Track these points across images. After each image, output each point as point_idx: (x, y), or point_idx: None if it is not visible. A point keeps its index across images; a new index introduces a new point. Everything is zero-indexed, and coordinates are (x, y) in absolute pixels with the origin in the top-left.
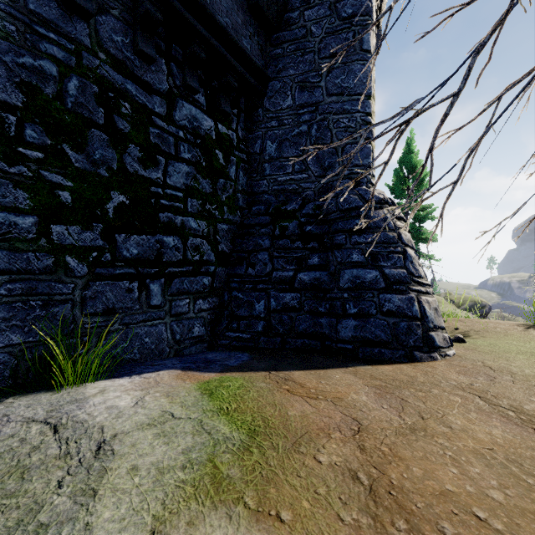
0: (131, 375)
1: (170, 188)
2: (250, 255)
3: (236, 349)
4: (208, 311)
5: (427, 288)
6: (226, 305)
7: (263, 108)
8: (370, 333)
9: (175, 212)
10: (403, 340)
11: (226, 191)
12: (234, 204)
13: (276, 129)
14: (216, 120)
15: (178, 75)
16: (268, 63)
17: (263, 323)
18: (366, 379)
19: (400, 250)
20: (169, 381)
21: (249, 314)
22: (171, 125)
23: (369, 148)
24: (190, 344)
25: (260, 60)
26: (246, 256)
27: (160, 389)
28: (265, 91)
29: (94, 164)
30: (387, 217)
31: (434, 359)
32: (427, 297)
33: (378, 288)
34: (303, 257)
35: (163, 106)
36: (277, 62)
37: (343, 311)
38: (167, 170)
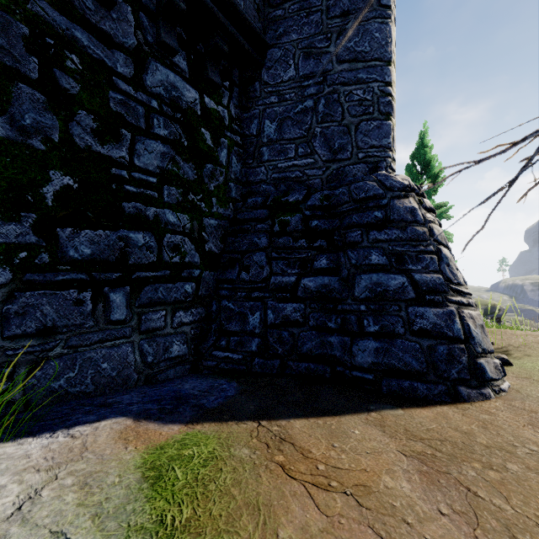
0: (57, 430)
1: (138, 171)
2: (244, 256)
3: (223, 375)
4: (191, 325)
5: (469, 299)
6: (214, 317)
7: (261, 81)
8: (397, 359)
9: (147, 202)
10: (443, 371)
11: (216, 179)
12: (225, 195)
13: (276, 105)
14: (201, 92)
15: (150, 30)
16: (267, 27)
17: (258, 340)
18: (400, 439)
19: (433, 249)
20: (103, 446)
21: (241, 329)
22: (141, 92)
23: (389, 125)
24: (166, 367)
25: (256, 22)
26: (239, 257)
27: (80, 467)
28: (263, 61)
29: (22, 131)
30: (414, 208)
31: (486, 397)
32: (470, 310)
33: (406, 299)
34: (307, 259)
35: (129, 66)
36: (278, 25)
37: (360, 328)
38: (135, 148)
